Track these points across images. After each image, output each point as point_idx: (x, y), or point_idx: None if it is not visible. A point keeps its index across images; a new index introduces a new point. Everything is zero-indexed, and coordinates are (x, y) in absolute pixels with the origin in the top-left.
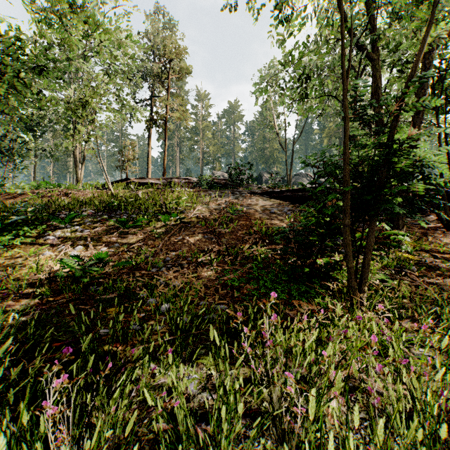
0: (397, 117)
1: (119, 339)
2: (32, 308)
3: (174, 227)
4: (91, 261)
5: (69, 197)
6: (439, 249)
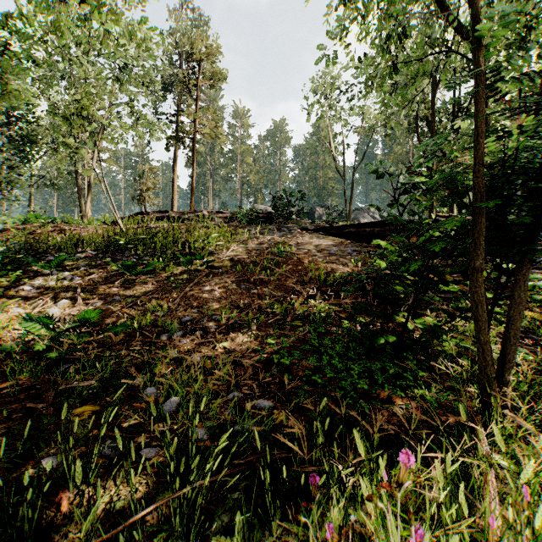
0: None
1: (68, 486)
2: None
3: (199, 273)
4: (69, 325)
5: (65, 234)
6: None
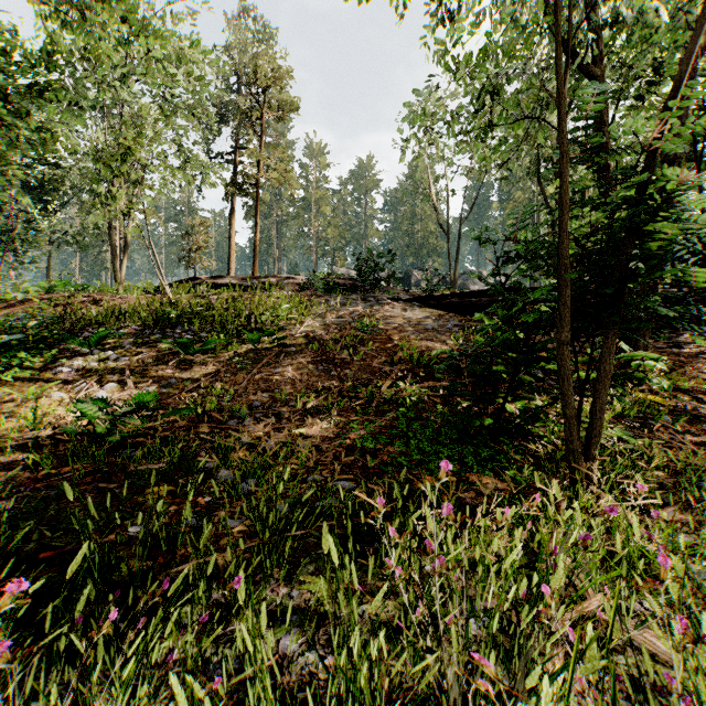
0: (654, 151)
1: (160, 545)
2: (18, 487)
3: (269, 352)
4: (126, 408)
5: (100, 305)
6: (704, 389)
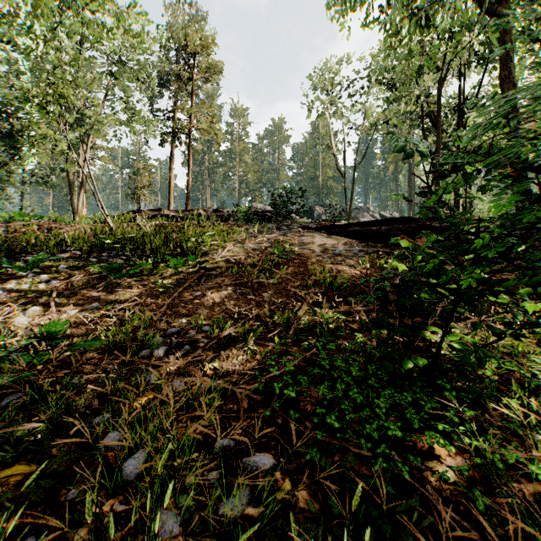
0: None
1: None
2: None
3: (191, 276)
4: (25, 341)
5: (52, 233)
6: None
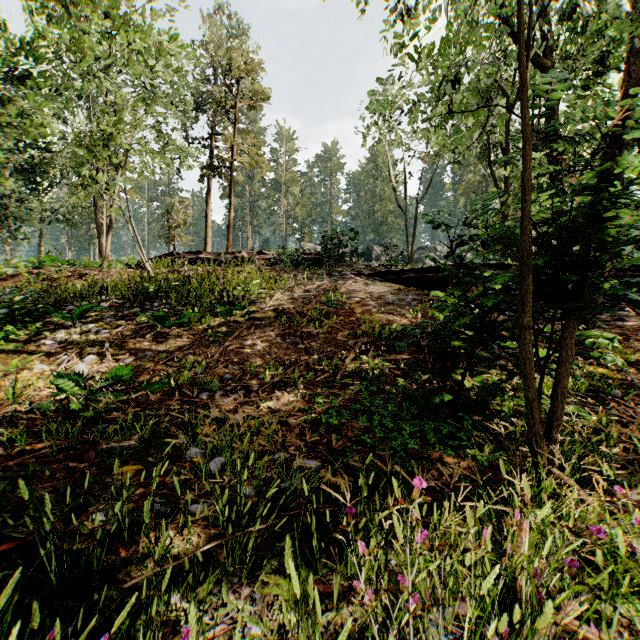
0: (616, 139)
1: (123, 536)
2: None
3: (240, 326)
4: (102, 383)
5: (85, 279)
6: None
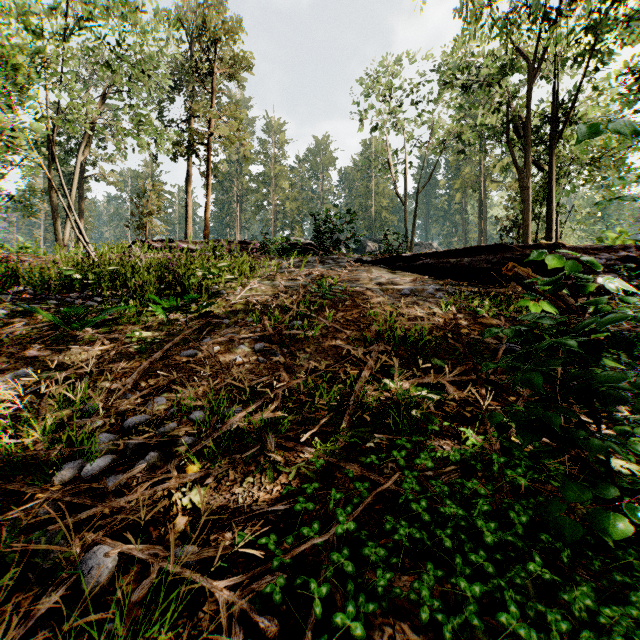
0: None
1: None
2: None
3: (189, 325)
4: None
5: None
6: None
